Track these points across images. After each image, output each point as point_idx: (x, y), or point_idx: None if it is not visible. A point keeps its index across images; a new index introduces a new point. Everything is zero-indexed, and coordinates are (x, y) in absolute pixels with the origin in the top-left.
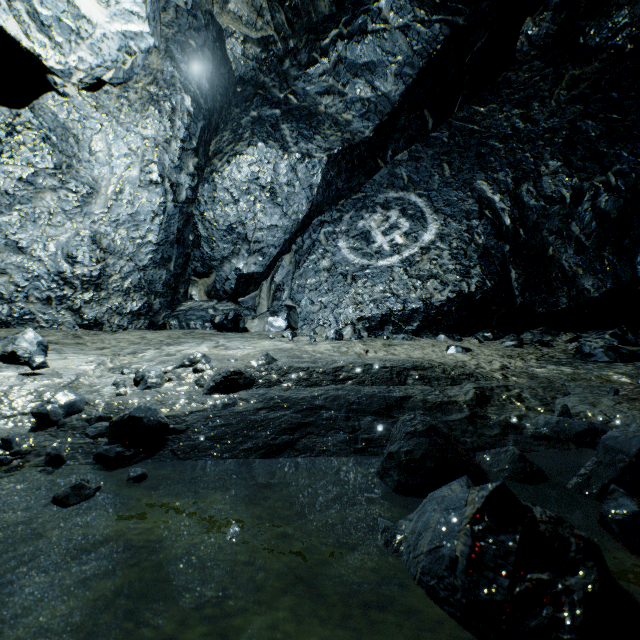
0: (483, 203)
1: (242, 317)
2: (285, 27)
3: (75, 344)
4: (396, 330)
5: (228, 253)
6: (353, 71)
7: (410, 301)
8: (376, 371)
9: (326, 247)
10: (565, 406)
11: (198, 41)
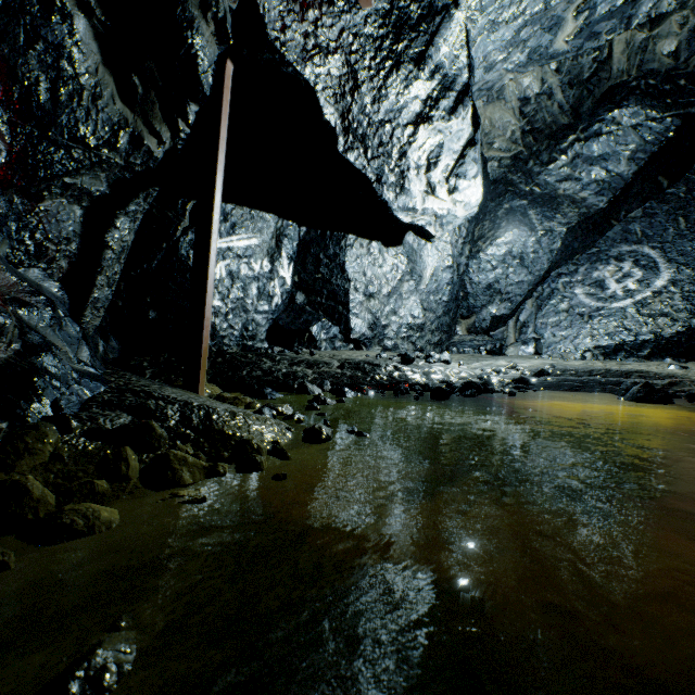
0: None
1: (504, 346)
2: (531, 142)
3: None
4: (628, 355)
5: (485, 302)
6: (588, 162)
7: (641, 334)
8: (612, 372)
9: (564, 294)
10: None
11: None
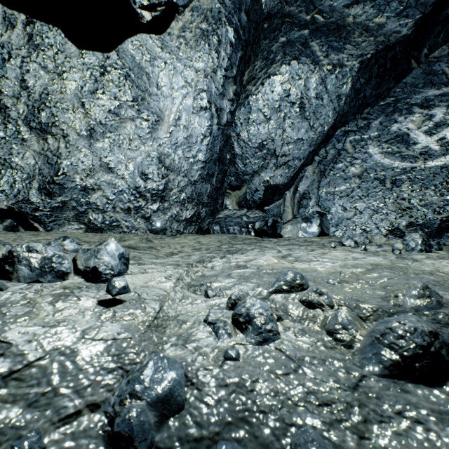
0: None
1: (279, 223)
2: None
3: (148, 248)
4: None
5: (258, 167)
6: None
7: None
8: None
9: (353, 154)
10: None
11: None
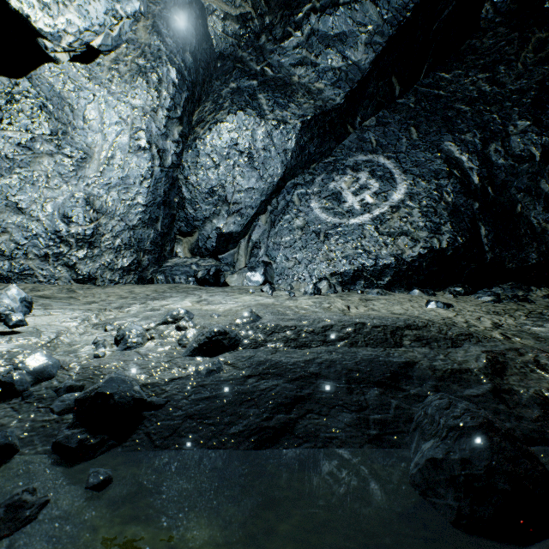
0: (451, 163)
1: (222, 272)
2: (262, 4)
3: (67, 298)
4: (368, 285)
5: (209, 214)
6: (325, 42)
7: (381, 257)
8: (368, 331)
9: (299, 207)
10: None
11: (182, 17)
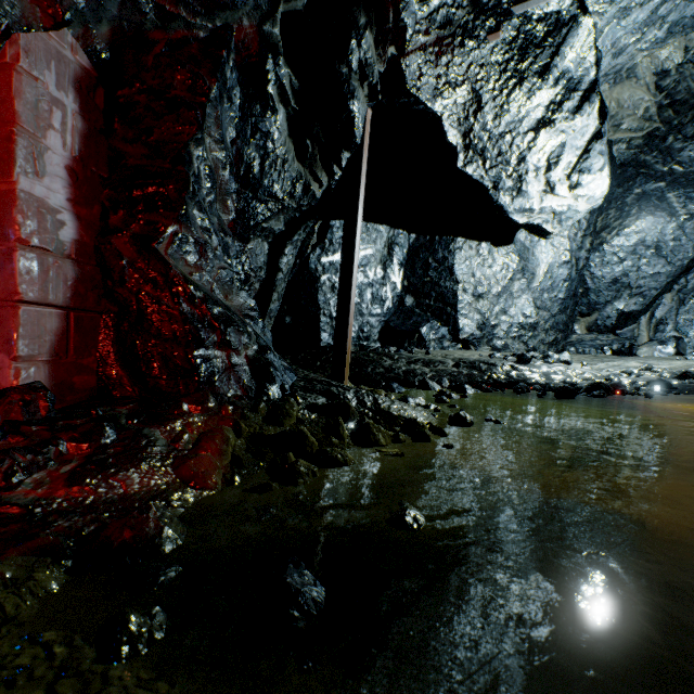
0: None
1: (634, 346)
2: (670, 116)
3: None
4: None
5: (610, 298)
6: None
7: None
8: None
9: None
10: None
11: None
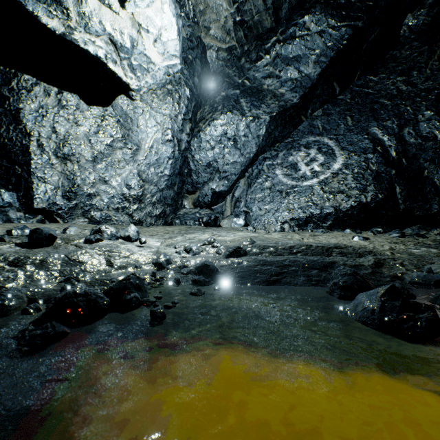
0: (375, 142)
1: (218, 218)
2: (242, 39)
3: None
4: (315, 226)
5: (207, 179)
6: (286, 62)
7: (325, 208)
8: (313, 248)
9: (268, 174)
10: (429, 268)
11: (193, 55)
